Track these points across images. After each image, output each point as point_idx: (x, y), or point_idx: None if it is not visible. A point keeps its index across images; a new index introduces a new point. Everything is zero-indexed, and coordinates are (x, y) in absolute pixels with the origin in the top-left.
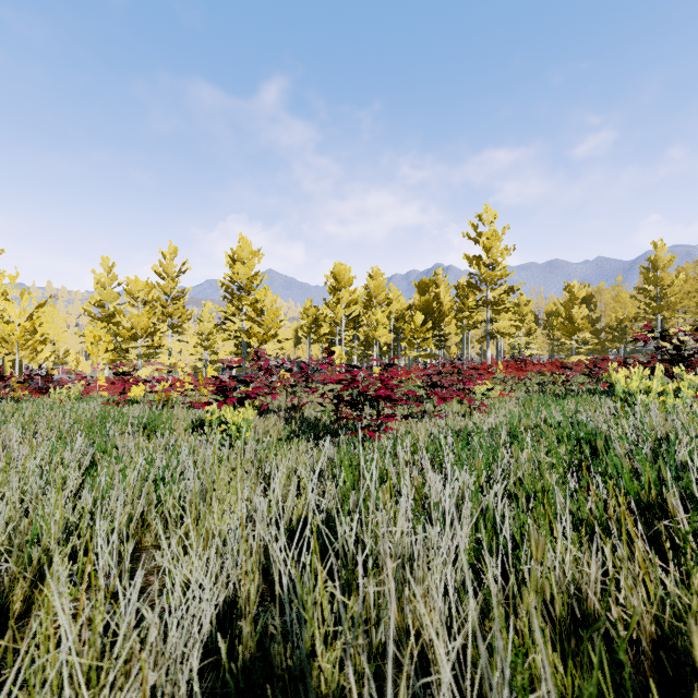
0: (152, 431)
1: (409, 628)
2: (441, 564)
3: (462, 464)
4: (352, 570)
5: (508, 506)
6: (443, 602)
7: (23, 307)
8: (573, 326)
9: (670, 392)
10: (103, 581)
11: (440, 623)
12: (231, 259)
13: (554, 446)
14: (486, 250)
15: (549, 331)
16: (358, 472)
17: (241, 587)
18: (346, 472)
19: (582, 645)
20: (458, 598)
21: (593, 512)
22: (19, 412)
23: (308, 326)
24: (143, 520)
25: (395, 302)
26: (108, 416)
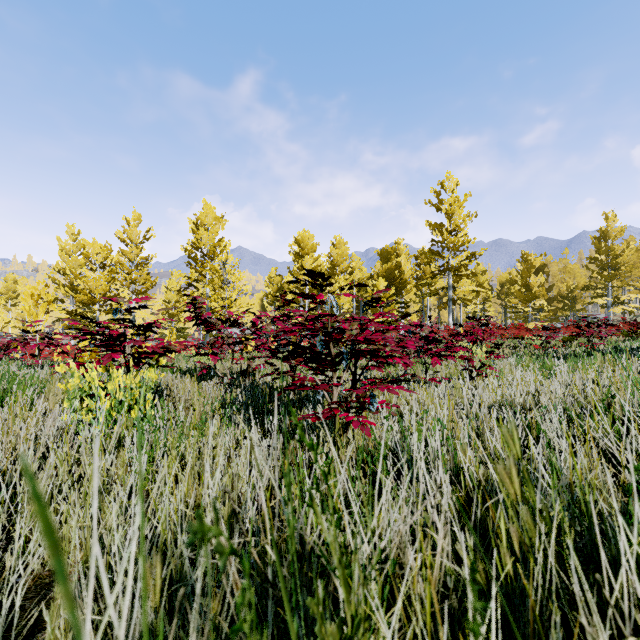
0: None
1: None
2: None
3: None
4: None
5: None
6: None
7: None
8: (530, 293)
9: None
10: None
11: None
12: (195, 224)
13: None
14: (449, 216)
15: (502, 300)
16: None
17: None
18: None
19: None
20: None
21: None
22: None
23: (272, 294)
24: None
25: (357, 271)
26: None
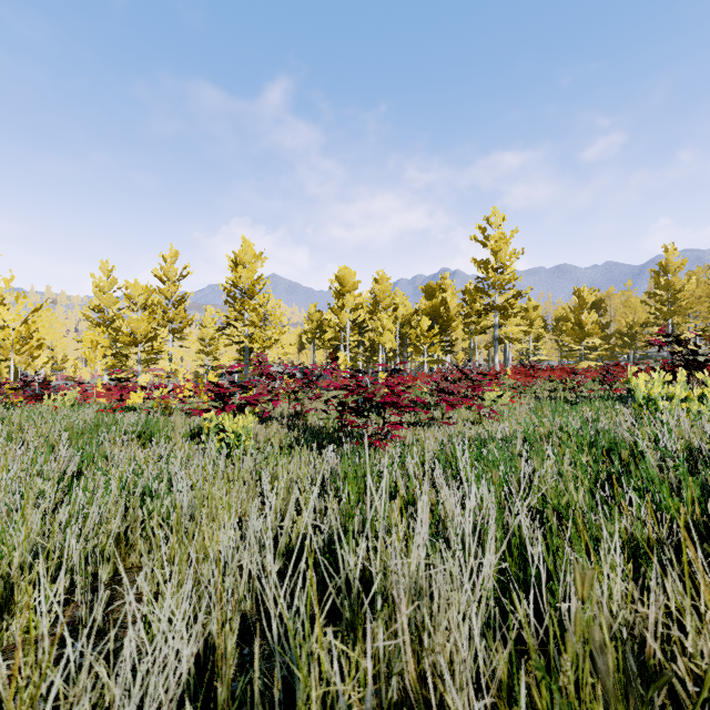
0: (147, 439)
1: (424, 675)
2: (464, 603)
3: (478, 476)
4: (357, 600)
5: (529, 524)
6: (467, 650)
7: (18, 311)
8: (582, 331)
9: (694, 398)
10: (45, 633)
11: (464, 678)
12: (233, 262)
13: (578, 457)
14: (494, 253)
15: (557, 336)
16: (363, 485)
17: (227, 626)
18: (350, 485)
19: (642, 708)
20: (482, 638)
21: (629, 532)
22: (6, 420)
23: (312, 331)
24: (127, 539)
25: (401, 307)
26: (101, 423)
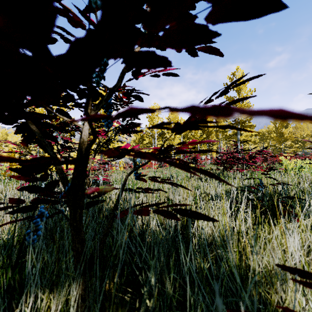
0: None
1: None
2: None
3: None
4: None
5: None
6: None
7: None
8: (283, 137)
9: None
10: None
11: None
12: None
13: None
14: (238, 92)
15: (261, 143)
16: None
17: None
18: None
19: None
20: None
21: None
22: None
23: (138, 140)
24: None
25: None
26: None
